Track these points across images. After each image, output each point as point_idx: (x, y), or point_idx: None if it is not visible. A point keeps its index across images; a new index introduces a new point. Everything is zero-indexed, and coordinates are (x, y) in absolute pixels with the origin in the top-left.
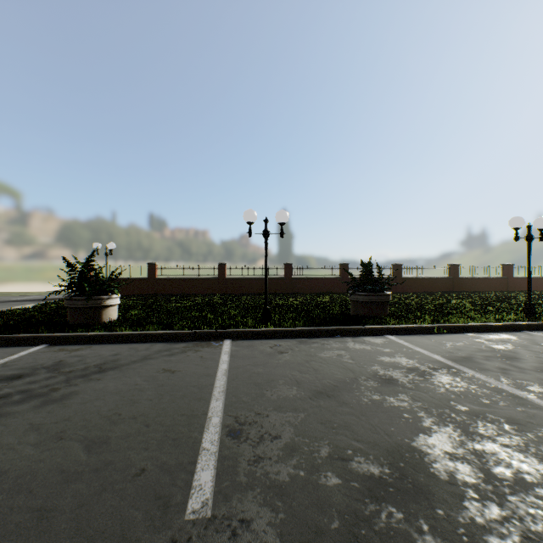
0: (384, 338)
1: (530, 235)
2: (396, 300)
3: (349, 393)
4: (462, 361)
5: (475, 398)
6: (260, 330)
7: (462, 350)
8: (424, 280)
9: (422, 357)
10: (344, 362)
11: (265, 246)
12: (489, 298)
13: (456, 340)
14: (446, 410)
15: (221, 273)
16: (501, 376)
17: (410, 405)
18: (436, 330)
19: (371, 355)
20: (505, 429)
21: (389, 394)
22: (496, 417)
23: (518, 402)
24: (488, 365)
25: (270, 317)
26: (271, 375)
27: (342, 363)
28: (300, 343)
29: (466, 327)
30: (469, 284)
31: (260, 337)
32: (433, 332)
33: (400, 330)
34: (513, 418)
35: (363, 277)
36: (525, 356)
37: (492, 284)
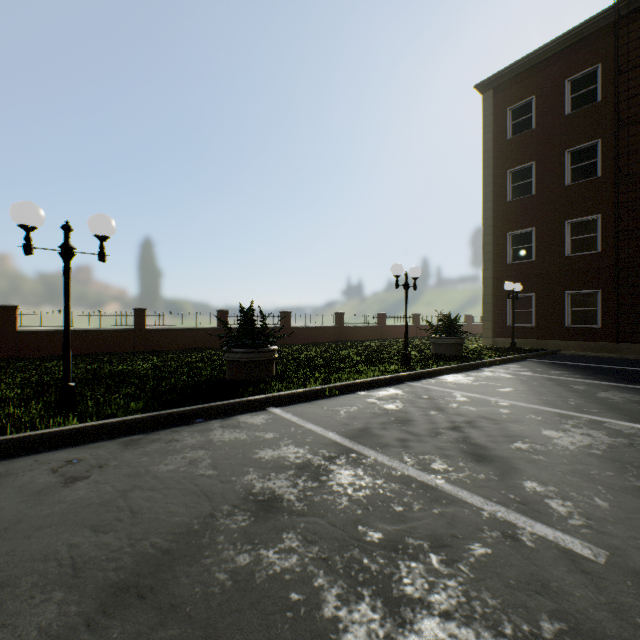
0: (268, 414)
1: (407, 283)
2: (284, 355)
3: (191, 566)
4: (361, 436)
5: (386, 505)
6: (42, 433)
7: (358, 419)
8: (313, 329)
9: (315, 440)
10: (199, 477)
11: (64, 274)
12: (371, 347)
13: (350, 404)
14: (356, 550)
15: (7, 323)
16: (403, 453)
17: (301, 562)
18: (328, 392)
19: (246, 451)
20: (435, 568)
21: (267, 540)
22: (418, 540)
23: (432, 497)
24: (387, 437)
25: (75, 402)
26: (9, 565)
27: (194, 481)
28: (127, 446)
29: (357, 385)
30: (353, 333)
31: (39, 447)
32: (326, 395)
33: (288, 398)
34: (437, 535)
35: (243, 328)
36: (416, 416)
37: (371, 332)
